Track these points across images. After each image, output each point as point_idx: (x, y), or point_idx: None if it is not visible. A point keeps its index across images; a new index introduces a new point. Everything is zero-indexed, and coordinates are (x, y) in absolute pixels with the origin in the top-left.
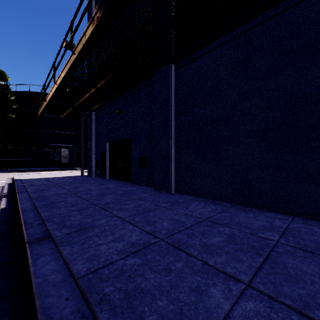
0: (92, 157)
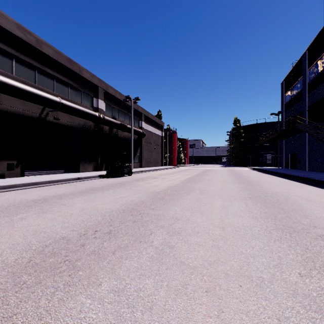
0: (283, 160)
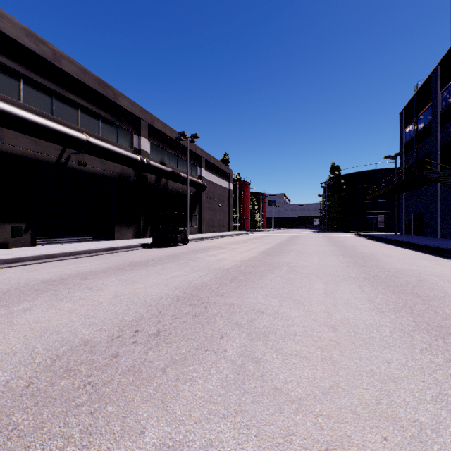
0: (402, 223)
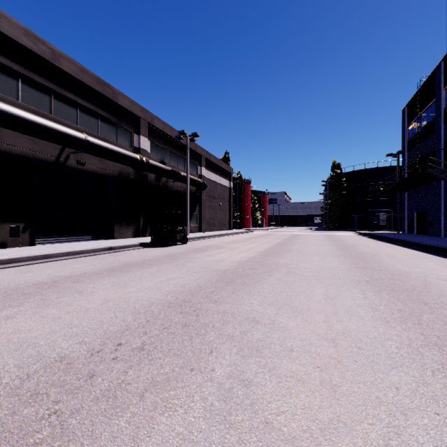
0: (405, 221)
